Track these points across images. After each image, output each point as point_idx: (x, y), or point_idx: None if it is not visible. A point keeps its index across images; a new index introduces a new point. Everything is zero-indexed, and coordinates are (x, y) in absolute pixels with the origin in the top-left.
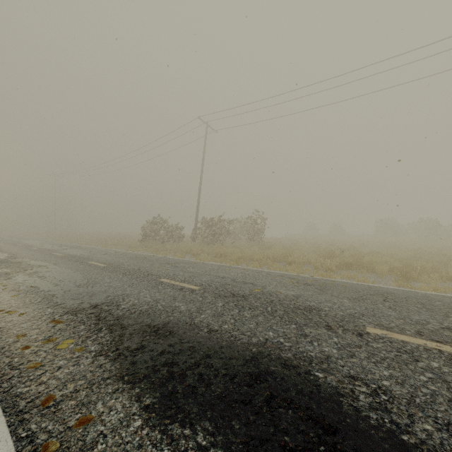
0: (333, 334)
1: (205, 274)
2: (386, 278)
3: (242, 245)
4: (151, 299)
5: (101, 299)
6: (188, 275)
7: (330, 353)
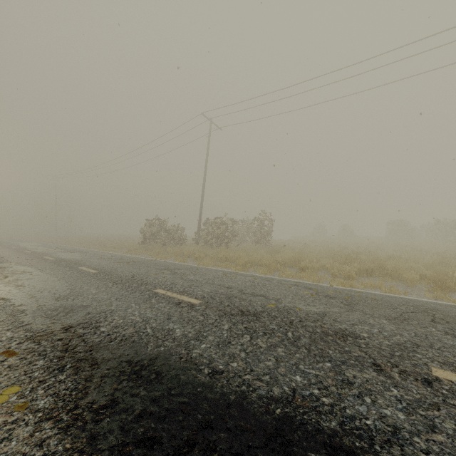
0: (388, 380)
1: (207, 283)
2: (417, 288)
3: (248, 248)
4: (139, 319)
5: (78, 317)
6: (188, 284)
7: (395, 421)
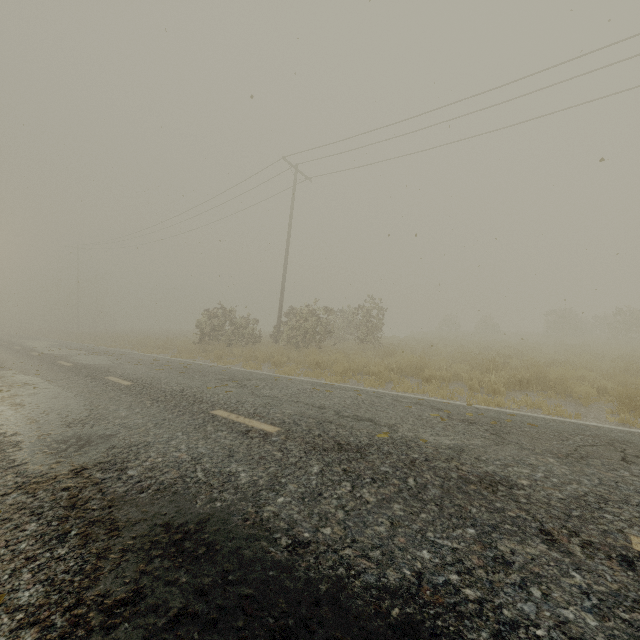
0: (566, 559)
1: (290, 400)
2: (593, 407)
3: (349, 349)
4: (187, 456)
5: (97, 453)
6: (261, 402)
7: (583, 630)
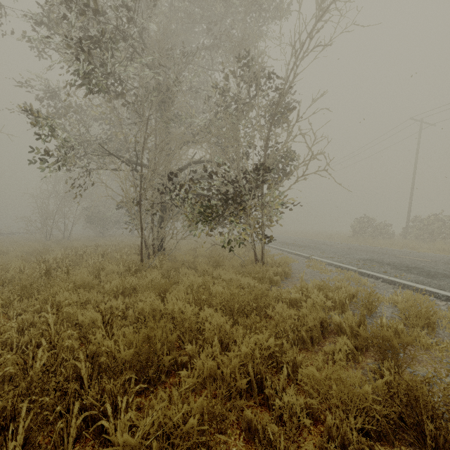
0: None
1: (431, 257)
2: None
3: None
4: (399, 261)
5: (369, 258)
6: (416, 256)
7: None
